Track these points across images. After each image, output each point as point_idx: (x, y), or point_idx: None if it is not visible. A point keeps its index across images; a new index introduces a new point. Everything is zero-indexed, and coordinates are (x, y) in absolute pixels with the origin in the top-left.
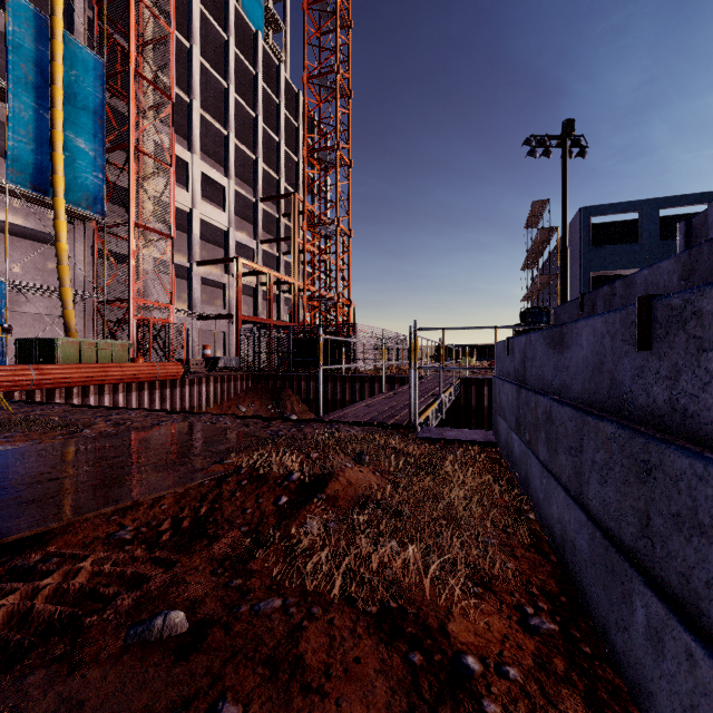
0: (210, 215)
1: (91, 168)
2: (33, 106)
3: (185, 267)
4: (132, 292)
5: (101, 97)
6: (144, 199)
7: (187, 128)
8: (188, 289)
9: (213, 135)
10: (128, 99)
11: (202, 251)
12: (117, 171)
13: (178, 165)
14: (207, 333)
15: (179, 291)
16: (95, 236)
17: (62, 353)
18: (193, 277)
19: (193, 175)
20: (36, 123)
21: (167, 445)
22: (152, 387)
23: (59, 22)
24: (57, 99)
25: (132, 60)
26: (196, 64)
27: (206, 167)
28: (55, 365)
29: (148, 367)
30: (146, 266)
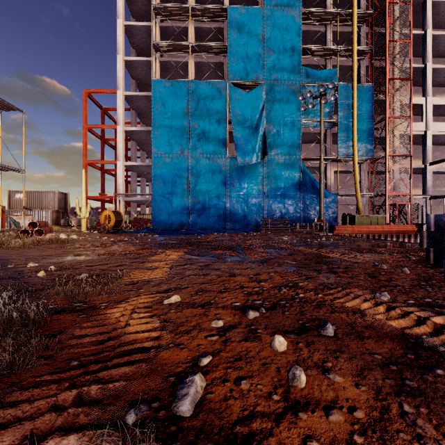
0: (440, 130)
1: (367, 137)
2: (346, 123)
3: (420, 168)
4: (386, 190)
5: (372, 102)
6: (393, 139)
7: (422, 83)
8: (423, 181)
9: (443, 73)
10: (385, 96)
11: (435, 152)
12: (379, 130)
13: (416, 107)
14: (440, 206)
15: (417, 182)
16: (368, 166)
17: (357, 221)
18: (426, 173)
19: (426, 110)
20: (346, 129)
21: (398, 245)
22: (397, 236)
23: (355, 83)
24: (354, 116)
25: (386, 75)
26: (429, 39)
27: (437, 100)
28: (357, 225)
29: (395, 227)
30: (394, 176)
